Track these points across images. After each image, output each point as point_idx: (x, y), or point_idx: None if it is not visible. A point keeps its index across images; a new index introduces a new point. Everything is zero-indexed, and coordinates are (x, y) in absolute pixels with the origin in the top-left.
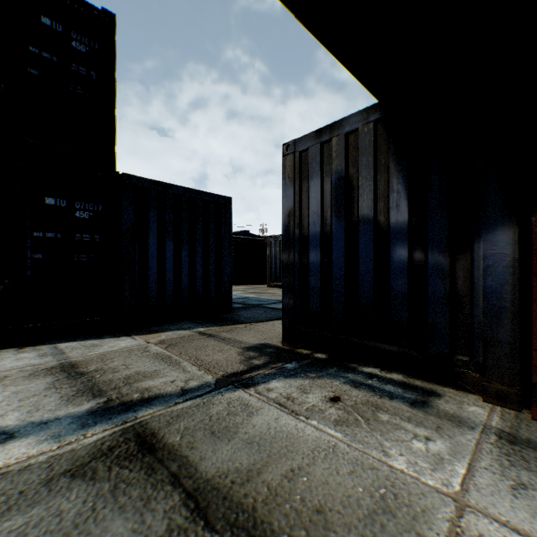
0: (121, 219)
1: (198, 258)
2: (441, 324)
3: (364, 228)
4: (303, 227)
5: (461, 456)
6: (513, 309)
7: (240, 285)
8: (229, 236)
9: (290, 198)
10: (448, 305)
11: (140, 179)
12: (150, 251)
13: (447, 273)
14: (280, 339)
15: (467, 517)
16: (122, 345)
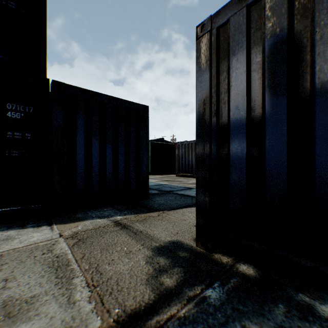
0: (51, 120)
1: (120, 154)
2: None
3: (326, 101)
4: (221, 114)
5: None
6: None
7: (158, 175)
8: (146, 137)
9: (205, 83)
10: None
11: (69, 86)
12: (78, 148)
13: None
14: (192, 234)
15: None
16: (34, 239)
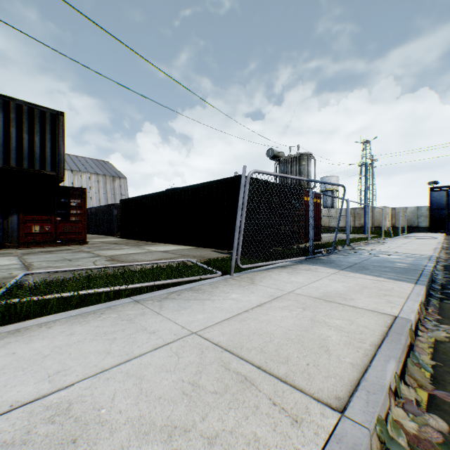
0: None
1: None
2: (2, 235)
3: None
4: None
5: (13, 250)
6: (18, 230)
7: None
8: None
9: None
10: (4, 230)
11: None
12: None
13: (3, 224)
14: None
15: (18, 251)
16: None
